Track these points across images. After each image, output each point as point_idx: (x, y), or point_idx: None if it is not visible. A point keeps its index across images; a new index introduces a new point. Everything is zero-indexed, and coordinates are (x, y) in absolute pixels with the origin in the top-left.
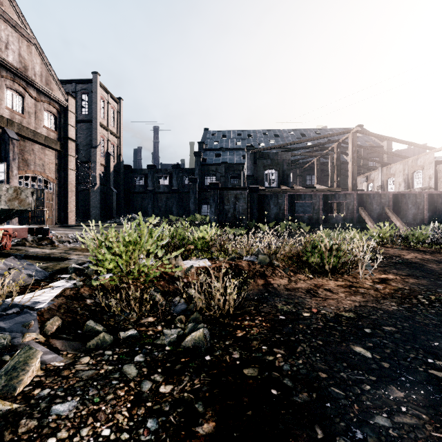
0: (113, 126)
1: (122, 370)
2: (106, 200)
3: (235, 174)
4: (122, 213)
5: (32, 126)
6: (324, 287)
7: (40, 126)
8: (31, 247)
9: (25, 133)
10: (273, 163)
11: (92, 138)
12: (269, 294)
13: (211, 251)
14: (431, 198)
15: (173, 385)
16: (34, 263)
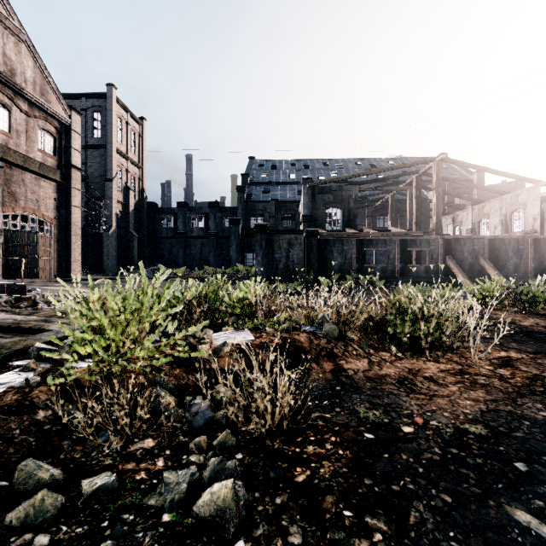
0: (134, 152)
1: None
2: (125, 247)
3: (287, 214)
4: (145, 263)
5: (22, 149)
6: (424, 374)
7: (33, 149)
8: (2, 311)
9: (11, 158)
10: (337, 199)
11: (107, 168)
12: (343, 388)
13: (255, 317)
14: (538, 244)
15: None
16: None
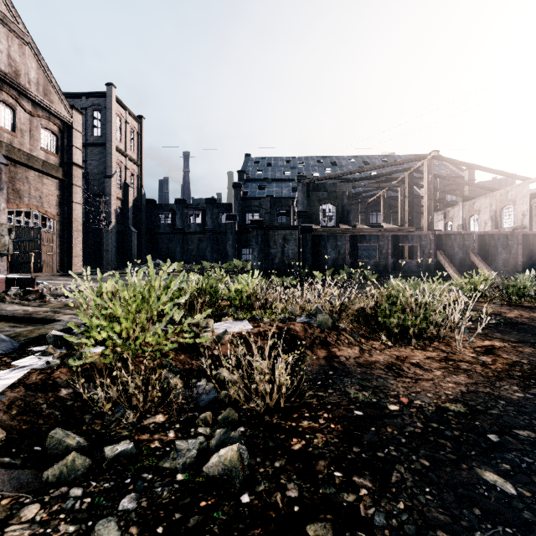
0: (133, 150)
1: (92, 534)
2: (124, 242)
3: (283, 210)
4: (144, 258)
5: (26, 148)
6: (411, 361)
7: (36, 148)
8: (12, 303)
9: (16, 156)
10: (331, 196)
11: (106, 165)
12: (335, 372)
13: (253, 308)
14: (526, 240)
15: None
16: (6, 327)
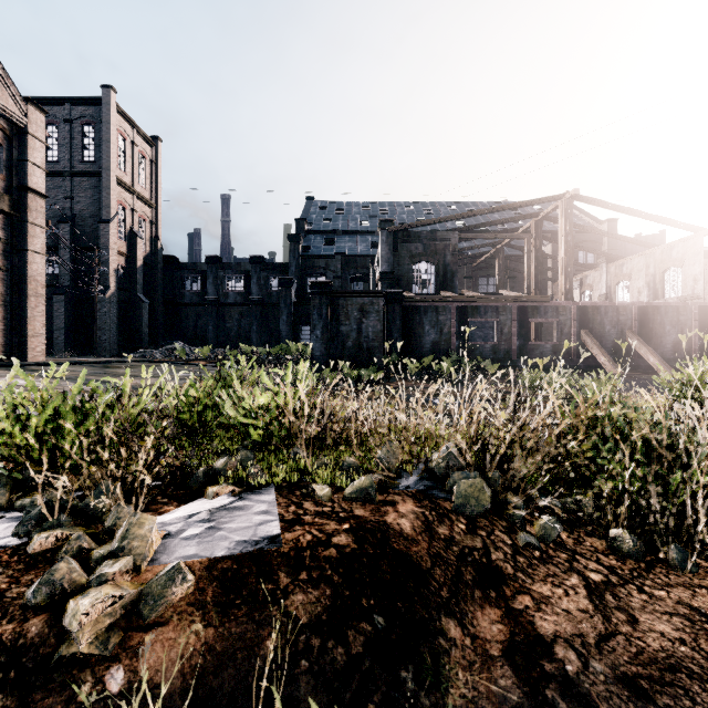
0: (143, 185)
1: None
2: (130, 317)
3: (359, 274)
4: (160, 340)
5: None
6: None
7: None
8: None
9: None
10: (428, 251)
11: (102, 204)
12: None
13: (294, 450)
14: (704, 314)
15: None
16: None
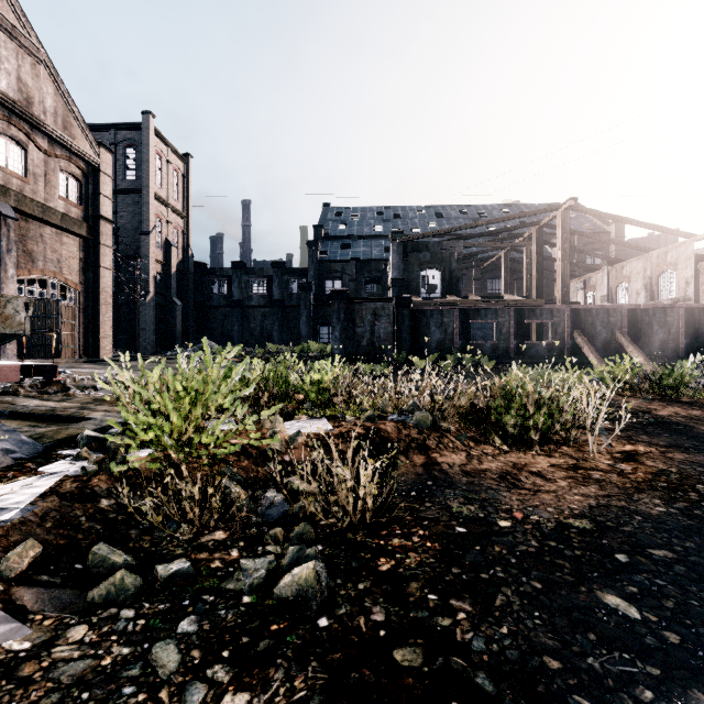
0: (177, 199)
1: (149, 657)
2: (165, 319)
3: (372, 277)
4: (191, 339)
5: (41, 197)
6: (531, 469)
7: (54, 197)
8: (28, 397)
9: (28, 208)
10: (435, 258)
11: (143, 218)
12: (435, 483)
13: (333, 404)
14: (690, 315)
15: (251, 694)
16: (24, 426)
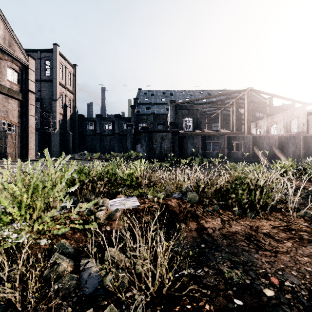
0: (70, 85)
1: None
2: (64, 140)
3: (160, 122)
4: (77, 150)
5: None
6: (262, 231)
7: (4, 80)
8: None
9: None
10: (190, 113)
11: (53, 93)
12: (206, 246)
13: (140, 187)
14: (306, 139)
15: None
16: None
